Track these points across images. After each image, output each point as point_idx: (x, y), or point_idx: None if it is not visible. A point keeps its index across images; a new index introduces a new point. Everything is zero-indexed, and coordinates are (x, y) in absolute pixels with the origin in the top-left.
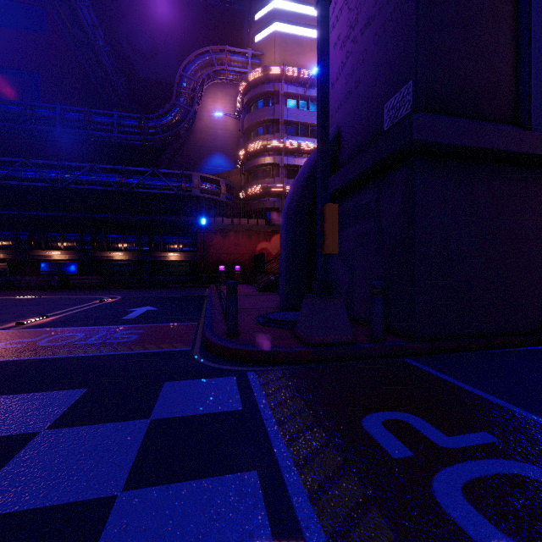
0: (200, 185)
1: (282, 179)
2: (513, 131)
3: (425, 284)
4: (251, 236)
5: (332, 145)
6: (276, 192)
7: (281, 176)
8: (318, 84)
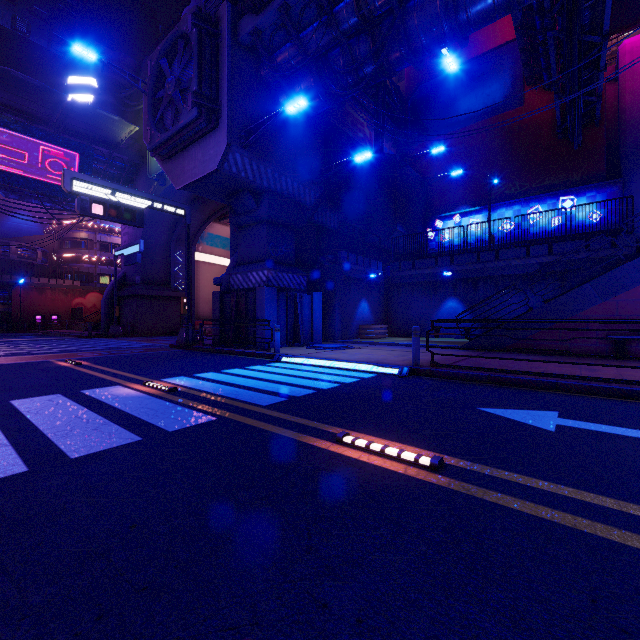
0: (18, 252)
1: (96, 252)
2: (161, 291)
3: (141, 323)
4: (68, 293)
5: (123, 278)
6: (91, 261)
7: (95, 249)
8: (115, 279)
